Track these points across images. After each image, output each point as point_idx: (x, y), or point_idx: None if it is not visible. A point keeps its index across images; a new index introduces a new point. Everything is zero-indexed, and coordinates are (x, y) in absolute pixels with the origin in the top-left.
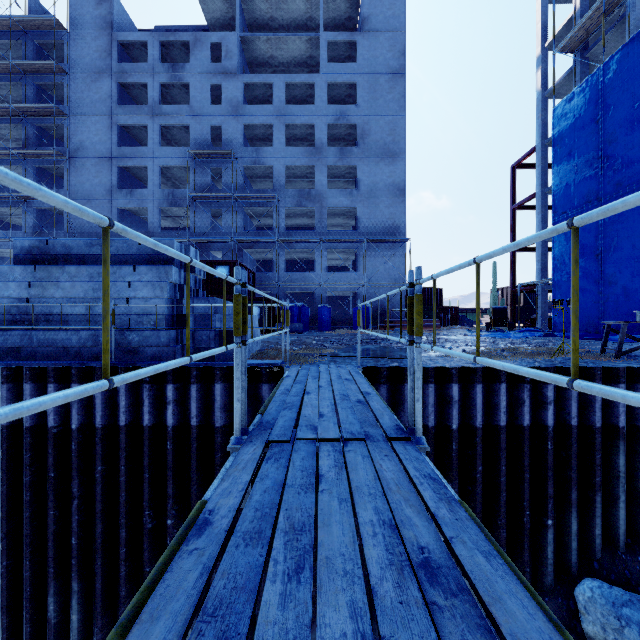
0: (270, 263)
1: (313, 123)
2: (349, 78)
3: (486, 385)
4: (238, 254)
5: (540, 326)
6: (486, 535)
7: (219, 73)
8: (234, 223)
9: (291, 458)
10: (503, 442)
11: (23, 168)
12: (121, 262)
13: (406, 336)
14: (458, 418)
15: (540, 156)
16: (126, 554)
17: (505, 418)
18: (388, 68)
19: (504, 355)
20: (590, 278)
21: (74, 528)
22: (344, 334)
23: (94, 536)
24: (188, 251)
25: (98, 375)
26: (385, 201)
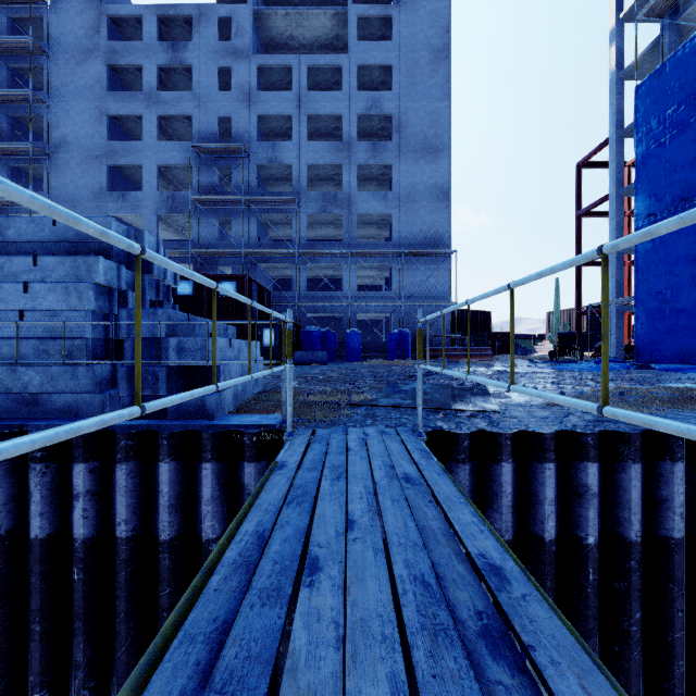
0: (290, 281)
1: (340, 113)
2: (383, 60)
3: (644, 463)
4: (251, 269)
5: (614, 355)
6: None
7: (228, 54)
8: (246, 232)
9: None
10: (679, 568)
11: None
12: (25, 253)
13: (456, 368)
14: (597, 524)
15: (614, 150)
16: None
17: (683, 525)
18: (429, 48)
19: (643, 404)
20: (689, 295)
21: None
22: (378, 365)
23: None
24: (141, 239)
25: None
26: (426, 206)
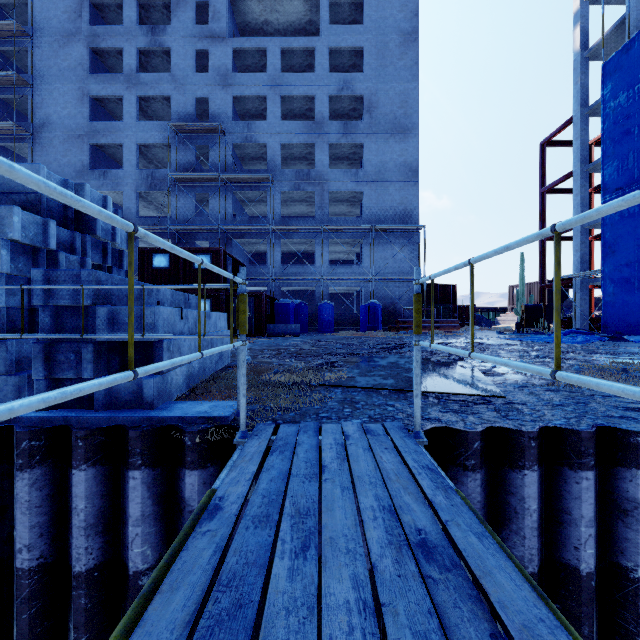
0: (265, 257)
1: (313, 94)
2: (354, 42)
3: None
4: (227, 244)
5: (579, 327)
6: None
7: (205, 37)
8: (222, 209)
9: None
10: None
11: None
12: None
13: (428, 340)
14: None
15: (579, 127)
16: None
17: None
18: (399, 31)
19: None
20: None
21: None
22: (350, 337)
23: None
24: (81, 194)
25: None
26: (395, 183)
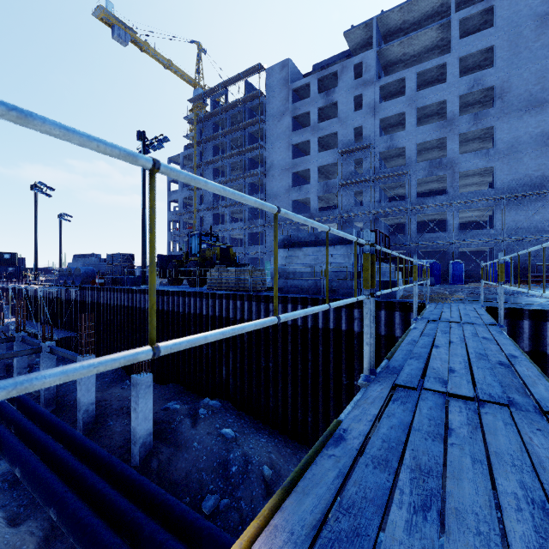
0: (401, 226)
1: (444, 99)
2: (484, 45)
3: None
4: (375, 223)
5: None
6: (511, 341)
7: (360, 86)
8: (372, 199)
9: (439, 324)
10: None
11: (243, 185)
12: (325, 244)
13: None
14: None
15: None
16: (333, 394)
17: None
18: (534, 16)
19: None
20: None
21: (309, 376)
22: (477, 287)
23: (318, 382)
24: (359, 234)
25: (320, 302)
26: (530, 153)
